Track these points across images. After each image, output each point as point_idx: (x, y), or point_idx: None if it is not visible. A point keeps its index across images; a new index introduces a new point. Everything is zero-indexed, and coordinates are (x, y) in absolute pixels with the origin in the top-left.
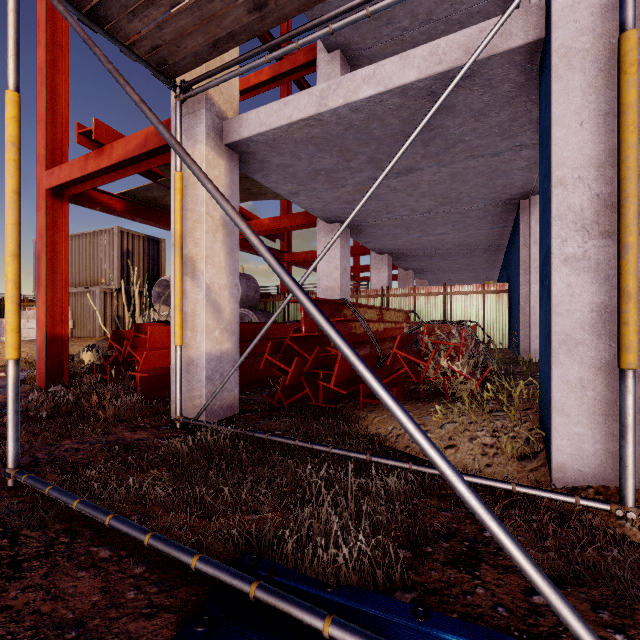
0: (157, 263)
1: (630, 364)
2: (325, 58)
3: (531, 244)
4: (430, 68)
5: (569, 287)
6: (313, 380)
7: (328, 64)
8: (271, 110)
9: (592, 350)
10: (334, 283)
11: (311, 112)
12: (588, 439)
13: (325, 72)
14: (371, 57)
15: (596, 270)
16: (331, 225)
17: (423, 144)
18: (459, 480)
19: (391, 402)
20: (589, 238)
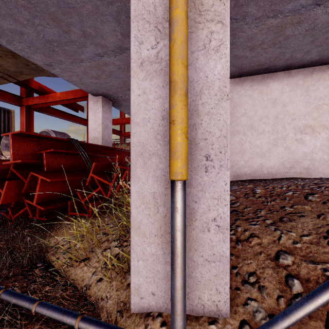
0: (8, 125)
1: (176, 173)
2: None
3: None
4: None
5: (144, 93)
6: None
7: None
8: None
9: (163, 161)
10: (98, 134)
11: None
12: (160, 260)
13: None
14: None
15: (166, 72)
16: (96, 97)
17: (115, 20)
18: None
19: None
20: (161, 37)
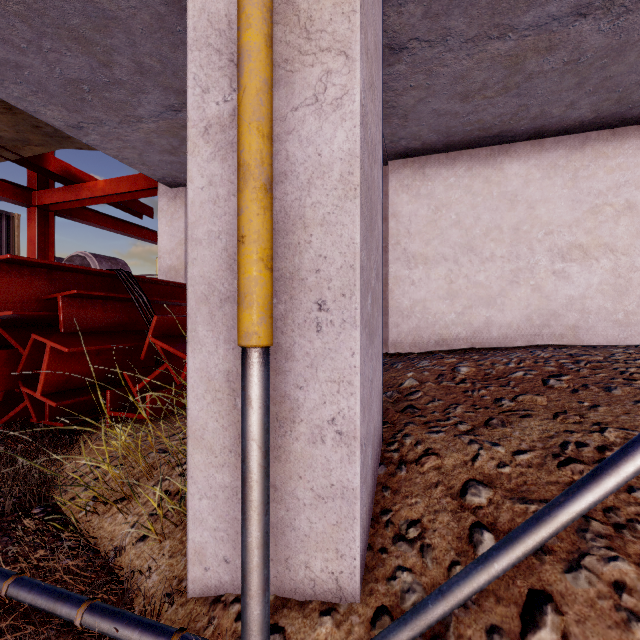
0: (7, 243)
1: (246, 335)
2: None
3: (389, 217)
4: None
5: (212, 185)
6: None
7: None
8: None
9: None
10: (178, 262)
11: None
12: (239, 497)
13: None
14: None
15: None
16: (174, 189)
17: None
18: None
19: None
20: None
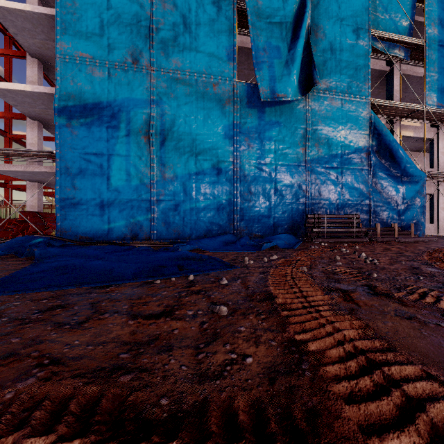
0: None
1: None
2: (31, 121)
3: None
4: (50, 170)
5: None
6: (23, 232)
7: (32, 124)
8: (9, 166)
9: None
10: (35, 204)
11: (22, 170)
12: None
13: (31, 126)
14: (52, 125)
15: None
16: (33, 183)
17: None
18: (34, 226)
19: (29, 221)
20: None
